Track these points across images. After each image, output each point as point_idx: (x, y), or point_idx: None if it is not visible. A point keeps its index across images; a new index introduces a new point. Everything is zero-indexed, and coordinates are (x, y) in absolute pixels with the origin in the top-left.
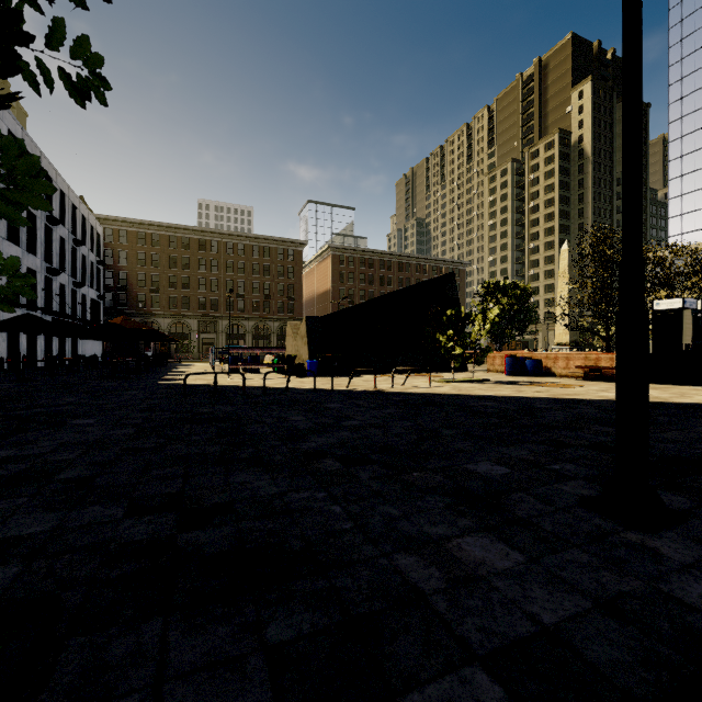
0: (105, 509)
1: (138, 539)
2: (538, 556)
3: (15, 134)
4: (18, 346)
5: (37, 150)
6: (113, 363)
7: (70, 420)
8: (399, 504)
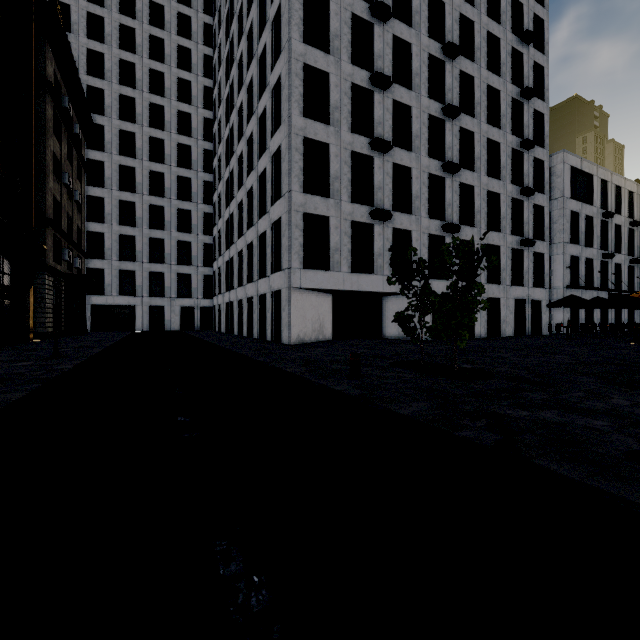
0: (522, 371)
1: (520, 375)
2: (633, 406)
3: (575, 166)
4: (577, 316)
5: (593, 167)
6: (636, 330)
7: (556, 355)
8: (627, 393)
